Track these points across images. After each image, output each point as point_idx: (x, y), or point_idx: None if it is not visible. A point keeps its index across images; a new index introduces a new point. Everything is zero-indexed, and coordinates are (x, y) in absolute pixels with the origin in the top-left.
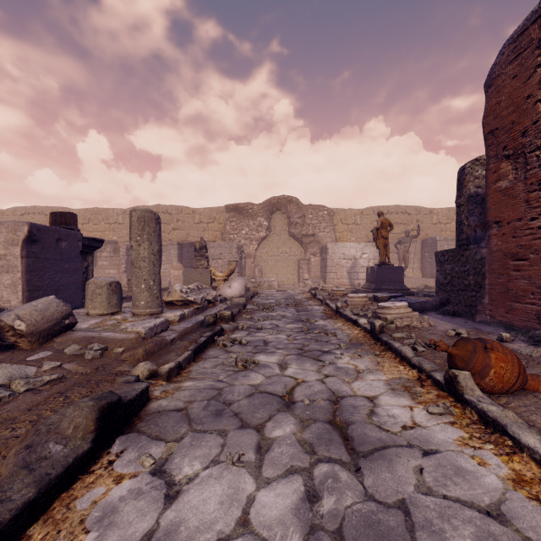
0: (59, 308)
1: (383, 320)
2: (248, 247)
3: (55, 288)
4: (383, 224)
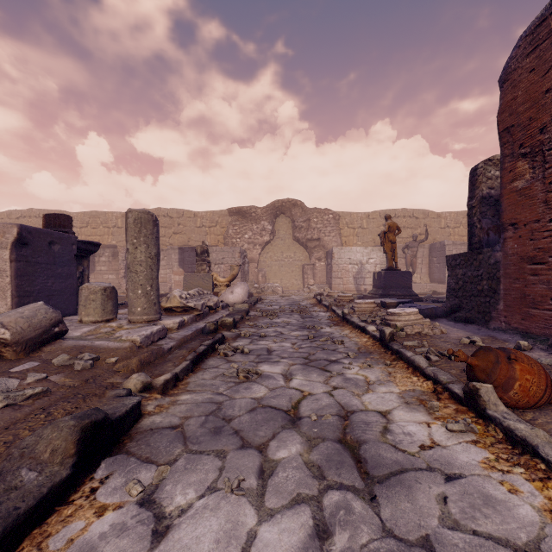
0: (48, 315)
1: (392, 327)
2: (251, 251)
3: (47, 294)
4: (390, 228)
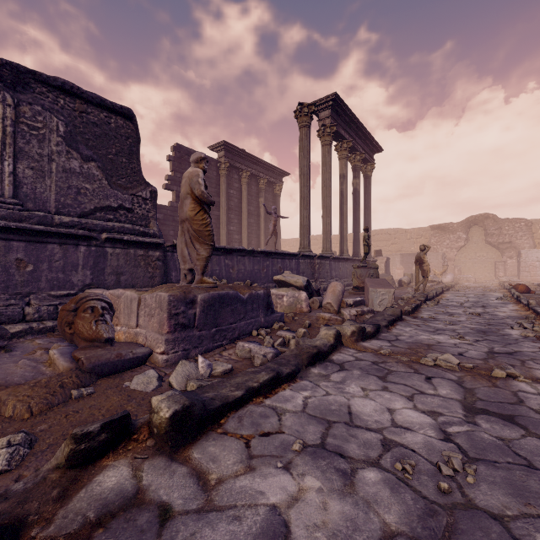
0: (409, 279)
1: None
2: (448, 253)
3: None
4: None
